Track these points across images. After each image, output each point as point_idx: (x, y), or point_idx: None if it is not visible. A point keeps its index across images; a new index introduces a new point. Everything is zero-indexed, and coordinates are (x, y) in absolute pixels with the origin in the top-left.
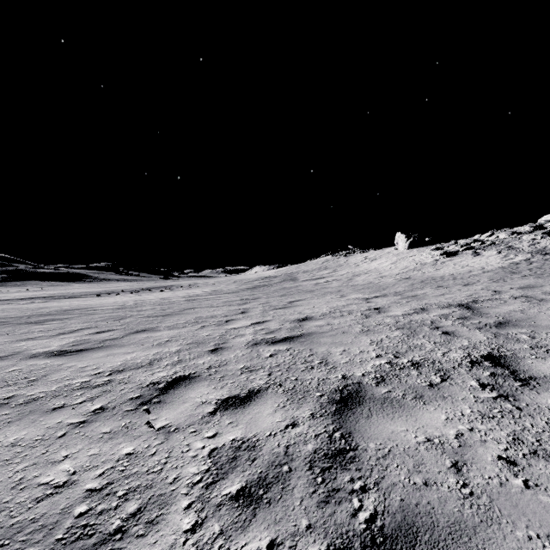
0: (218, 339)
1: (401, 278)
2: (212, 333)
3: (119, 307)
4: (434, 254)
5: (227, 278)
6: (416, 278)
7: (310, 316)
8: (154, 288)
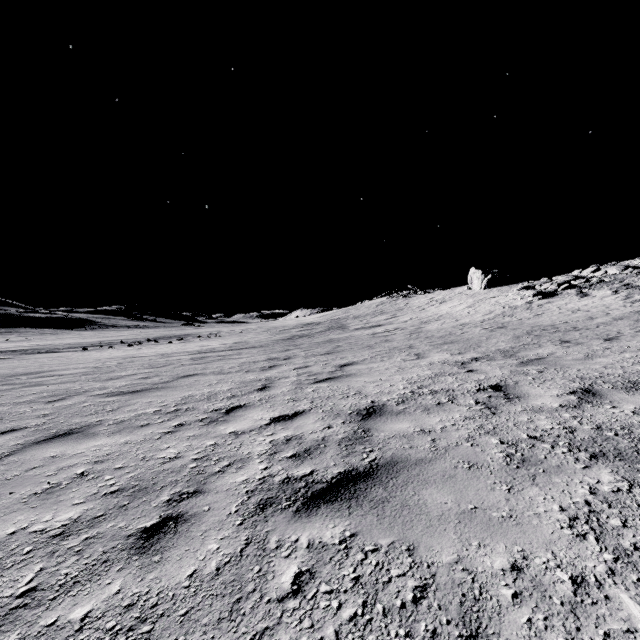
0: (188, 473)
1: (492, 326)
2: (185, 451)
3: (90, 370)
4: (524, 295)
5: (259, 325)
6: (514, 326)
7: (380, 403)
8: (164, 338)
